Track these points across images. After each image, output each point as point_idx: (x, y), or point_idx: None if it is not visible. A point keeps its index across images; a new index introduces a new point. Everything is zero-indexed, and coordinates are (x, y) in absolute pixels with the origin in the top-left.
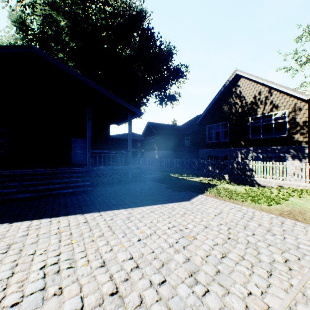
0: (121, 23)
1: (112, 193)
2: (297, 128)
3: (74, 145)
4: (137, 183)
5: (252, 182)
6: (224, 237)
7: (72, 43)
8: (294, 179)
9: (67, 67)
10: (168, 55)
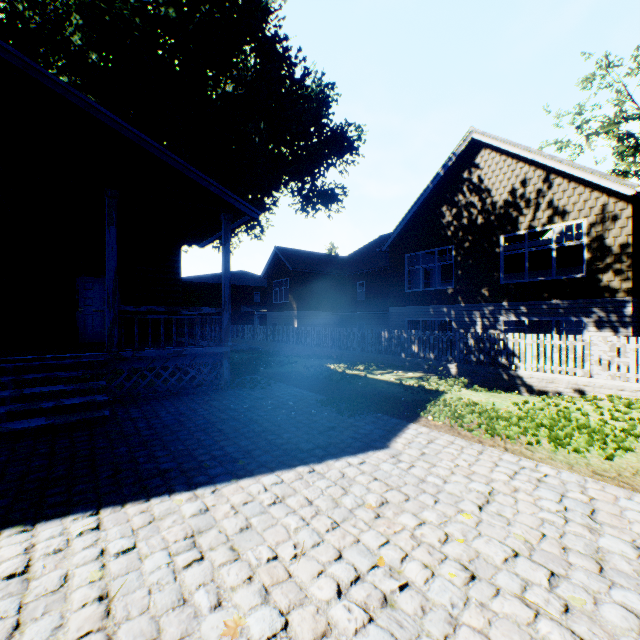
0: (212, 12)
1: (168, 428)
2: (608, 259)
3: (86, 294)
4: (245, 390)
5: (512, 381)
6: (559, 637)
7: (93, 51)
8: (611, 375)
9: (35, 66)
10: (321, 102)
